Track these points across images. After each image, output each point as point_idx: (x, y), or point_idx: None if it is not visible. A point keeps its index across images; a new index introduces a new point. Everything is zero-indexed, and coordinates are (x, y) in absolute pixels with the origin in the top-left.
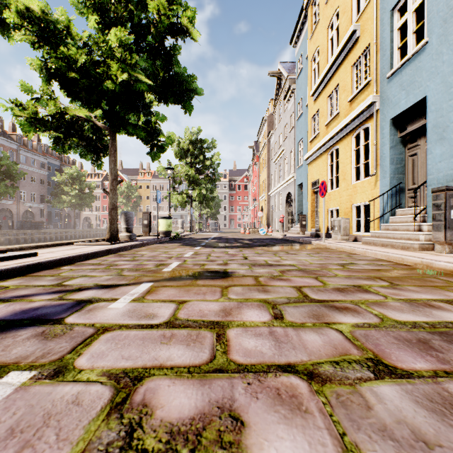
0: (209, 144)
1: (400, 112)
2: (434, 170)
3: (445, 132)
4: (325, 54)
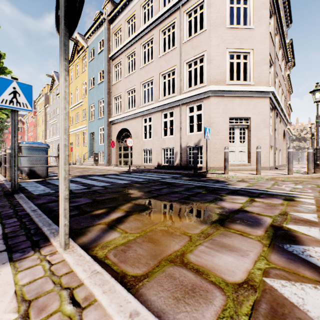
0: None
1: (91, 132)
2: (95, 148)
3: (96, 141)
4: (75, 97)
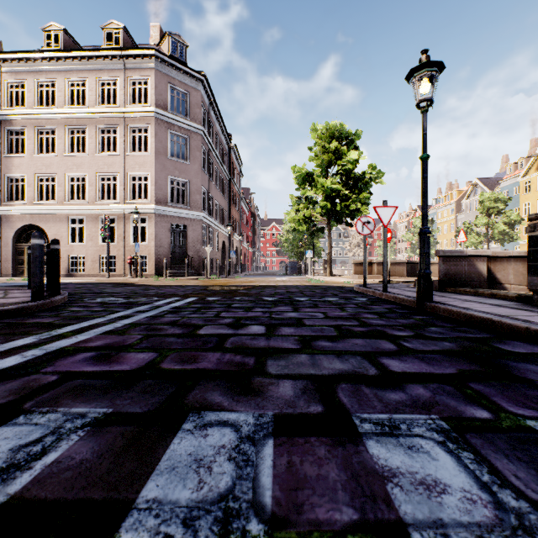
0: (430, 222)
1: None
2: None
3: None
4: (535, 208)
